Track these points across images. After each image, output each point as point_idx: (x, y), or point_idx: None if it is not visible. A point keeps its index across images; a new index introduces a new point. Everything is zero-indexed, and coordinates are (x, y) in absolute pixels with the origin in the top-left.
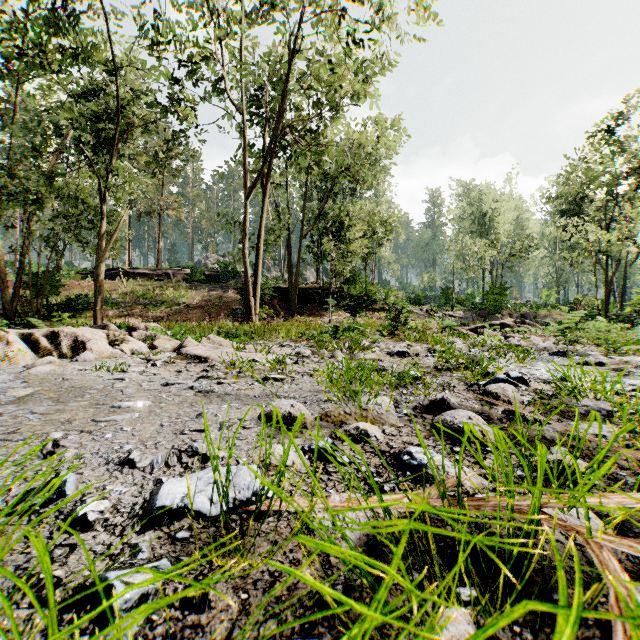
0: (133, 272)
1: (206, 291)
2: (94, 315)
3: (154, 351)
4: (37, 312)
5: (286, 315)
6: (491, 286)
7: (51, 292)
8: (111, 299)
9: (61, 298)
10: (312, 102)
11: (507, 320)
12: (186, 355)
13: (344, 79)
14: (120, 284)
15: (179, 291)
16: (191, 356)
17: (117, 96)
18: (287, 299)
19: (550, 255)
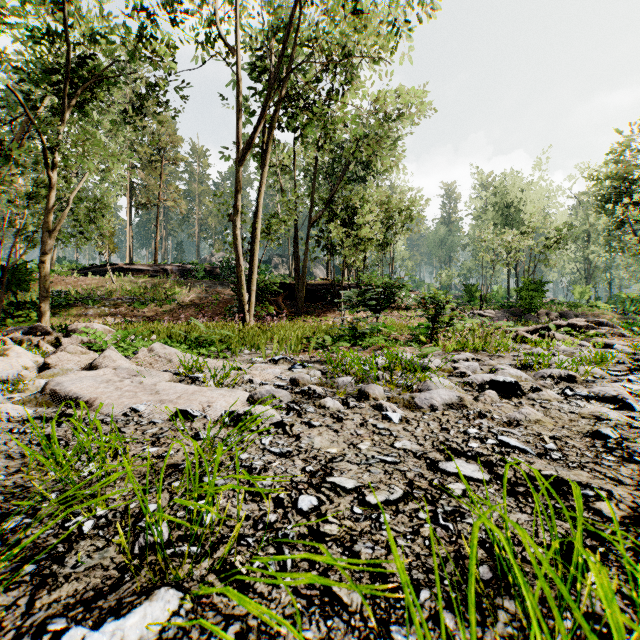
0: (128, 268)
1: (203, 287)
2: (39, 313)
3: (41, 374)
4: (6, 311)
5: (292, 314)
6: (526, 281)
7: (21, 288)
8: (95, 296)
9: (37, 295)
10: (322, 51)
11: (576, 320)
12: (51, 394)
13: (362, 17)
14: (109, 280)
15: (173, 287)
16: (59, 397)
17: (65, 25)
18: (294, 296)
19: (581, 249)
